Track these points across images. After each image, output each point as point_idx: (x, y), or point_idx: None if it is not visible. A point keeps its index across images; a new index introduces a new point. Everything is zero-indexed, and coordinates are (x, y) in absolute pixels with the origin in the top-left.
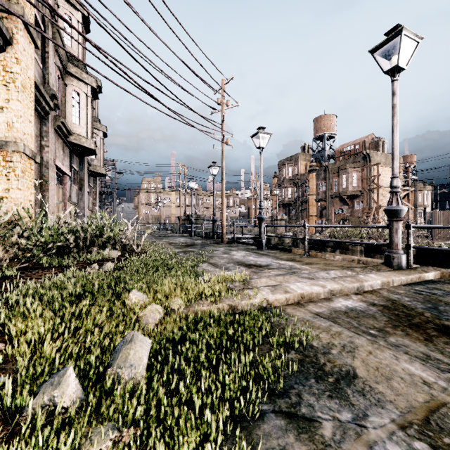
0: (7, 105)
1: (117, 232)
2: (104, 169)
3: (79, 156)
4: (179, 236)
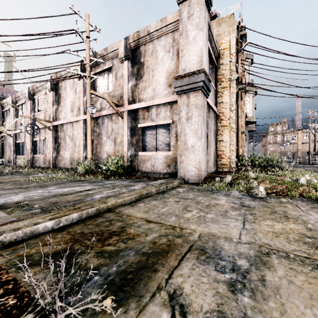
0: (241, 120)
1: (279, 161)
2: (254, 127)
3: (246, 125)
4: (310, 167)
